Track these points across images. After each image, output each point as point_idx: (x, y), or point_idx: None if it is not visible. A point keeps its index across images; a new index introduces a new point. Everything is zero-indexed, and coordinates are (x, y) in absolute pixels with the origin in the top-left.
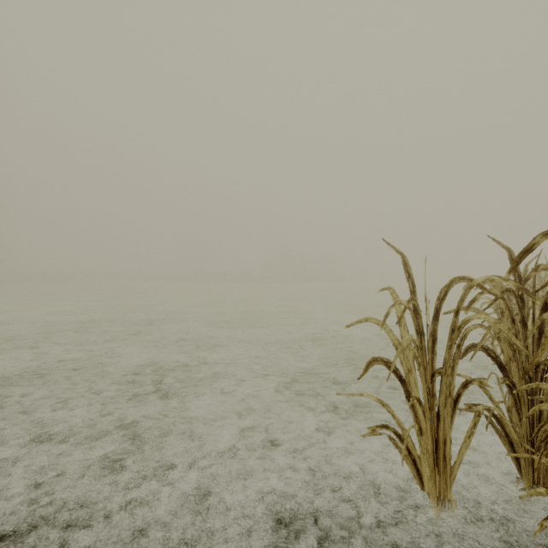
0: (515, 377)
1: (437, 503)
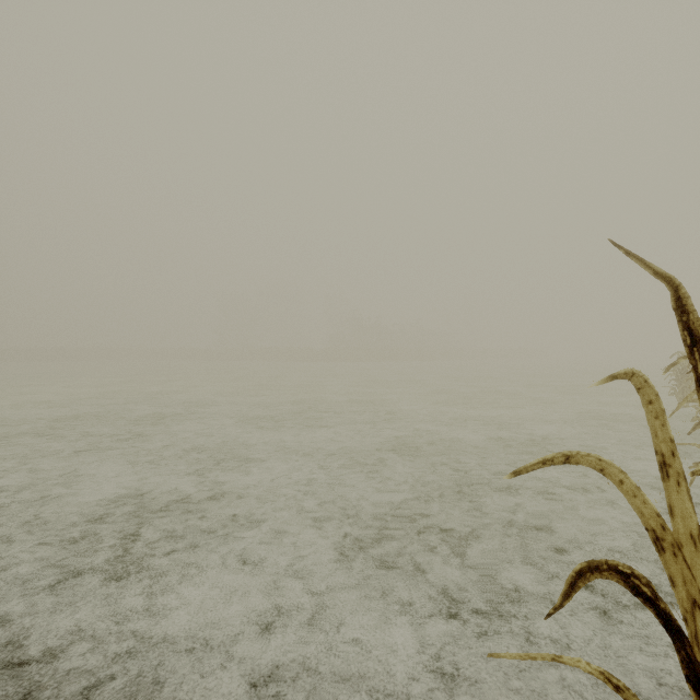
0: None
1: None
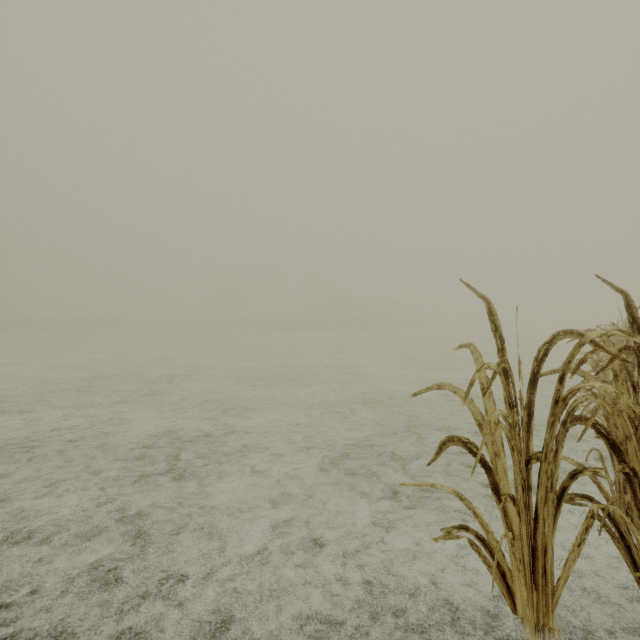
0: (633, 461)
1: (535, 633)
